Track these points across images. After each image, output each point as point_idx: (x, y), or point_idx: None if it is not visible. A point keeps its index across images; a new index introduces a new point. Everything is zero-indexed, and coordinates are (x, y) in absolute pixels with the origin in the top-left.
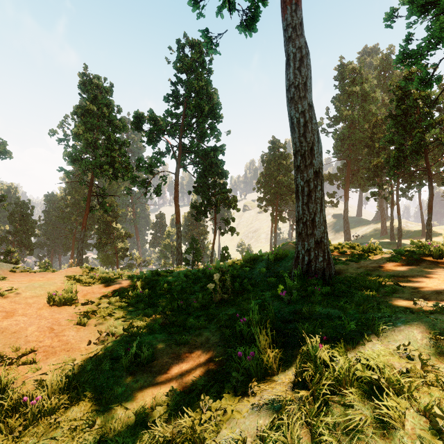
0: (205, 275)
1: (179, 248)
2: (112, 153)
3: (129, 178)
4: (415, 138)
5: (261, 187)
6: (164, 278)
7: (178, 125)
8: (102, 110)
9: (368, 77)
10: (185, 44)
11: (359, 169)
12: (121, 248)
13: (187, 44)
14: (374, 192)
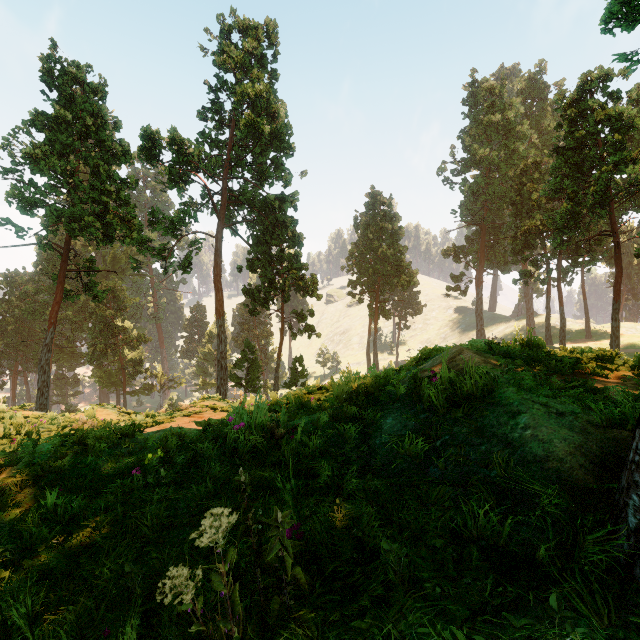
0: (223, 446)
1: (221, 359)
2: (101, 197)
3: (134, 241)
4: (599, 182)
5: (353, 265)
6: (94, 461)
7: (222, 159)
8: (83, 121)
9: (512, 101)
10: (233, 26)
11: (498, 239)
12: (131, 360)
13: (236, 27)
14: (525, 271)
